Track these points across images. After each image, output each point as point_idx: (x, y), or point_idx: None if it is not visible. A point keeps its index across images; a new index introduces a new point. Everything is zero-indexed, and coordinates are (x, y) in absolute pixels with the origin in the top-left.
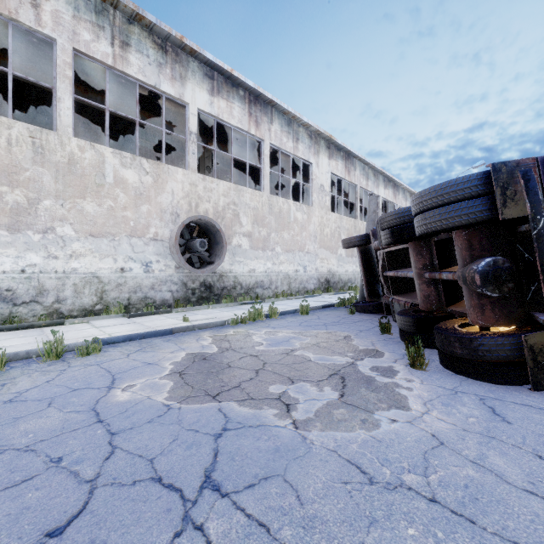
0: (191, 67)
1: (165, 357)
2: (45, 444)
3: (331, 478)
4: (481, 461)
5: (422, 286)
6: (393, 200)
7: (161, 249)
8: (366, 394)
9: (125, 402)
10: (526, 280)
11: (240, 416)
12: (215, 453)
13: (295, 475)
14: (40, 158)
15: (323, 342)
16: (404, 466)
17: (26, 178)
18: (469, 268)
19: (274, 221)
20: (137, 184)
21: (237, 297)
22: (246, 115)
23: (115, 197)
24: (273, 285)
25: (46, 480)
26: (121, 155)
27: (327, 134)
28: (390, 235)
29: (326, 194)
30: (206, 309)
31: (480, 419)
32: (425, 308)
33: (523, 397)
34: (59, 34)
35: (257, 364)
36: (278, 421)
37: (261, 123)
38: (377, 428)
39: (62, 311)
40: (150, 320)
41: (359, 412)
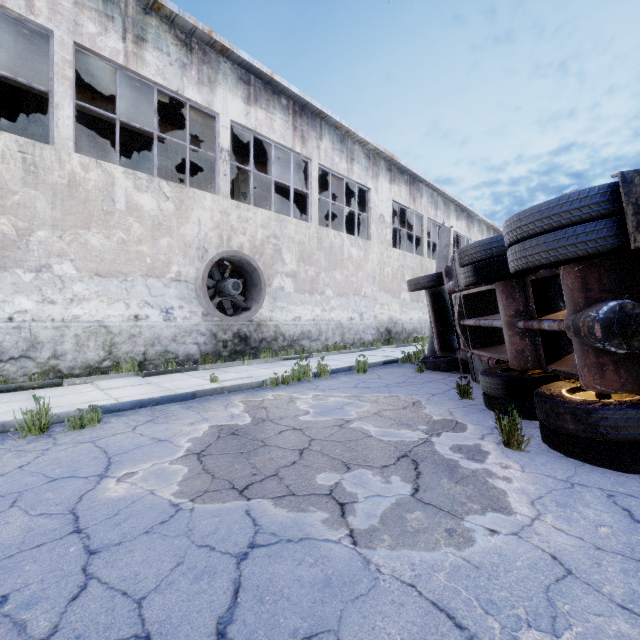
0: (222, 69)
1: (182, 431)
2: None
3: (410, 639)
4: (635, 606)
5: (513, 339)
6: (467, 233)
7: (185, 292)
8: (450, 488)
9: (118, 499)
10: None
11: (276, 522)
12: (235, 589)
13: (355, 632)
14: (32, 178)
15: (386, 411)
16: (519, 614)
17: (15, 203)
18: (584, 315)
19: (323, 258)
20: (155, 212)
21: (279, 350)
22: (290, 129)
23: (127, 228)
24: (322, 336)
25: None
26: (136, 175)
27: (388, 154)
28: (473, 273)
29: (387, 226)
30: (241, 366)
31: (616, 529)
32: (517, 367)
33: None
34: (57, 24)
35: (301, 441)
36: (329, 531)
37: (308, 139)
38: (471, 545)
39: (60, 369)
40: (169, 380)
41: (442, 517)
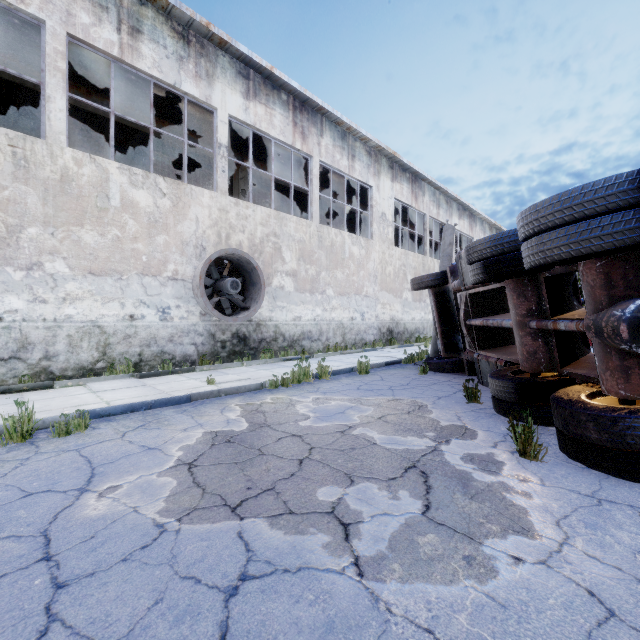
0: (221, 63)
1: (173, 438)
2: None
3: None
4: None
5: (525, 340)
6: (470, 232)
7: (183, 291)
8: (464, 505)
9: (96, 519)
10: None
11: (271, 548)
12: (222, 635)
13: None
14: (23, 173)
15: (391, 415)
16: None
17: (4, 198)
18: (608, 314)
19: (324, 257)
20: (151, 209)
21: (279, 351)
22: (290, 124)
23: (122, 225)
24: (323, 336)
25: None
26: (131, 171)
27: (390, 151)
28: (482, 270)
29: (389, 224)
30: (240, 367)
31: None
32: (529, 369)
33: None
34: (49, 14)
35: (300, 449)
36: (331, 559)
37: (308, 135)
38: (494, 577)
39: (52, 370)
40: (165, 382)
41: (458, 541)
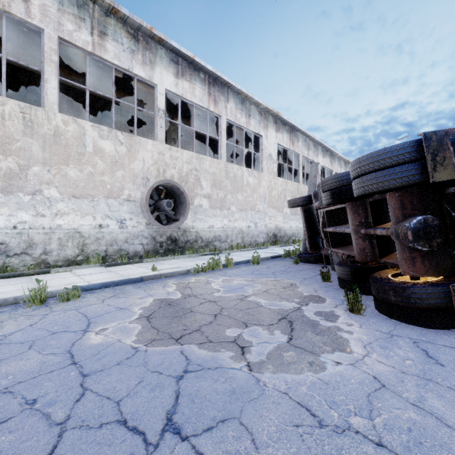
0: (159, 54)
1: (135, 302)
2: (22, 385)
3: (283, 421)
4: (421, 404)
5: (358, 241)
6: (330, 167)
7: (134, 208)
8: (312, 338)
9: (97, 345)
10: (453, 235)
11: (200, 358)
12: (176, 395)
13: (250, 418)
14: (29, 130)
15: (272, 289)
16: (350, 408)
17: (18, 147)
18: (402, 225)
19: (229, 184)
20: (113, 153)
21: (198, 249)
22: (206, 94)
23: (94, 164)
24: (229, 238)
25: (19, 423)
26: (100, 128)
27: (275, 111)
28: (330, 197)
29: (274, 161)
30: (172, 260)
31: (416, 362)
32: (361, 260)
33: (452, 340)
34: (46, 24)
35: (215, 309)
36: (234, 363)
37: (219, 102)
38: (324, 371)
39: (48, 261)
40: (123, 269)
41: (306, 355)
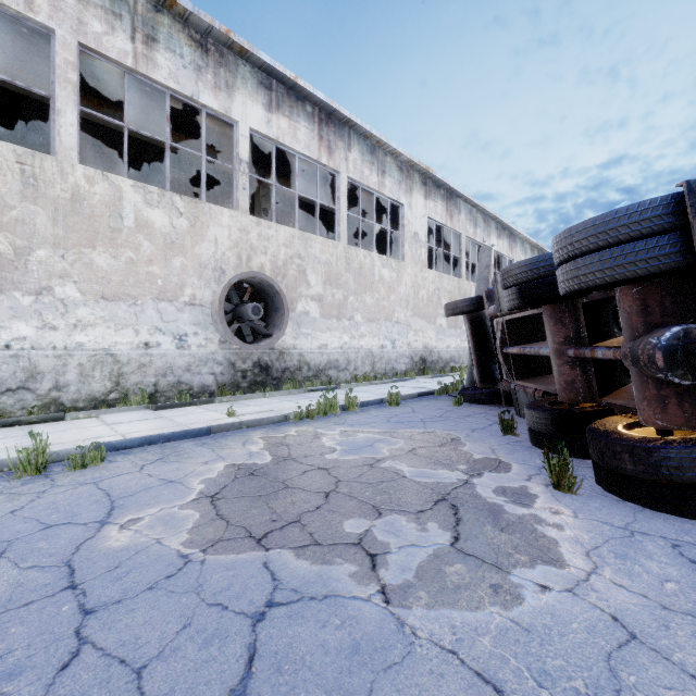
0: (241, 73)
1: (194, 471)
2: None
3: None
4: None
5: (562, 368)
6: (509, 253)
7: (201, 317)
8: (494, 537)
9: (120, 550)
10: None
11: (298, 577)
12: (250, 656)
13: None
14: (32, 192)
15: (422, 448)
16: (577, 687)
17: (12, 218)
18: (644, 341)
19: (352, 280)
20: (167, 229)
21: (303, 381)
22: (316, 138)
23: (136, 246)
24: (351, 365)
25: None
26: (146, 189)
27: (423, 166)
28: (518, 296)
29: (422, 245)
30: (261, 398)
31: (684, 585)
32: (567, 400)
33: None
34: (59, 23)
35: (326, 482)
36: (357, 587)
37: (335, 150)
38: (520, 604)
39: (63, 401)
40: (182, 414)
41: (486, 571)
